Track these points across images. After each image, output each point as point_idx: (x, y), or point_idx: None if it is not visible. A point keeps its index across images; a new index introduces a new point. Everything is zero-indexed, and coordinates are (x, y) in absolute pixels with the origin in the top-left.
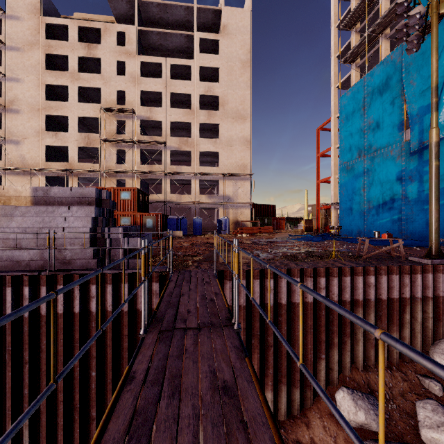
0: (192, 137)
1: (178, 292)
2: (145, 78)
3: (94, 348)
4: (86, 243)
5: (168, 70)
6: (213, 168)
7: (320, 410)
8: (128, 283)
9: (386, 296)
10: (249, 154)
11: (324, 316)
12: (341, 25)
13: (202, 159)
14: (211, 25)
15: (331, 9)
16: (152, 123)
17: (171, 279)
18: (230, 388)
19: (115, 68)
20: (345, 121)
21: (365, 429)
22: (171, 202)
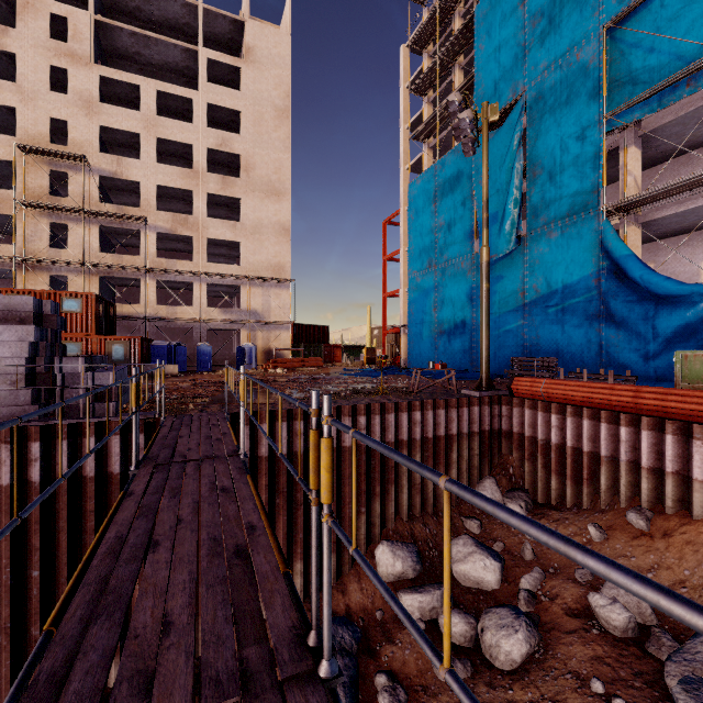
0: (195, 215)
1: (175, 435)
2: (108, 105)
3: (37, 535)
4: (19, 381)
5: (152, 99)
6: (231, 267)
7: (360, 573)
8: (95, 436)
9: (432, 434)
10: (288, 249)
11: (365, 461)
12: (411, 88)
13: (213, 251)
14: (228, 40)
15: (401, 61)
16: (122, 183)
17: (164, 425)
18: (228, 489)
19: (47, 77)
20: (414, 218)
21: (404, 581)
22: (157, 318)
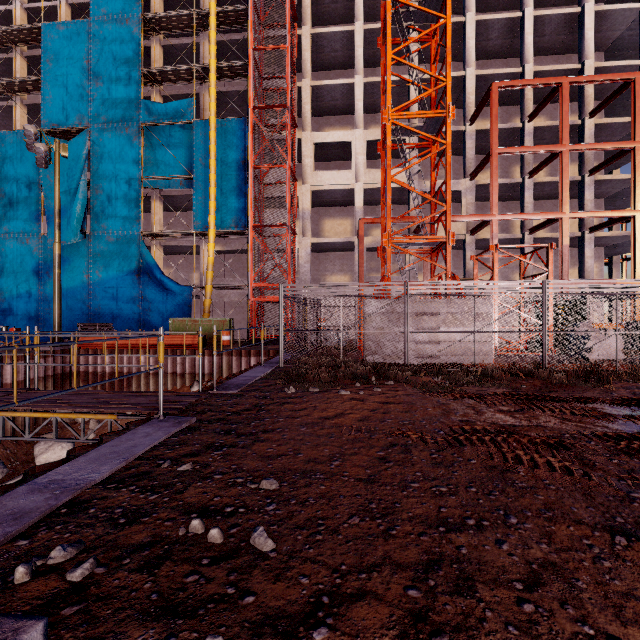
0: None
1: None
2: None
3: None
4: None
5: None
6: None
7: None
8: None
9: (12, 380)
10: None
11: None
12: None
13: None
14: None
15: None
16: None
17: None
18: None
19: None
20: None
21: None
22: None
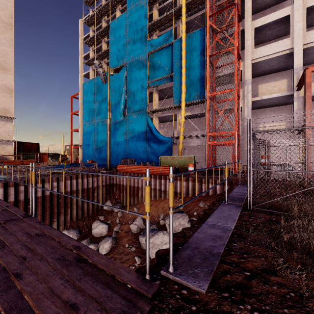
0: None
1: None
2: None
3: None
4: None
5: None
6: None
7: None
8: None
9: (86, 187)
10: (11, 101)
11: (56, 200)
12: (84, 41)
13: None
14: None
15: (80, 26)
16: None
17: None
18: None
19: None
20: (85, 98)
21: None
22: None
